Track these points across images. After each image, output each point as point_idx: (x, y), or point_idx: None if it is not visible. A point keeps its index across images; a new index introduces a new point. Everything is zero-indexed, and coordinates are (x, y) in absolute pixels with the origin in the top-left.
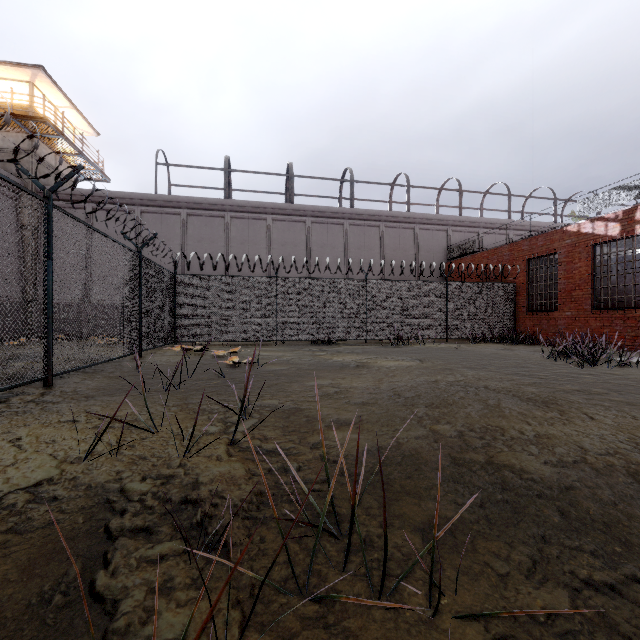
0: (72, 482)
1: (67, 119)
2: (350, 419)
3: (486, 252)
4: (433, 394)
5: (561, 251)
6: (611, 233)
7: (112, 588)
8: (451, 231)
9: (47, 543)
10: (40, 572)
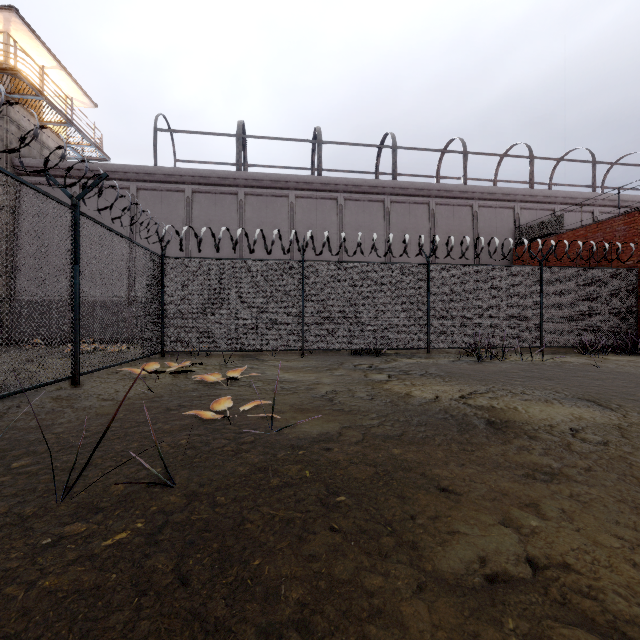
0: None
1: (49, 77)
2: None
3: (582, 229)
4: None
5: None
6: None
7: None
8: (519, 208)
9: None
10: None
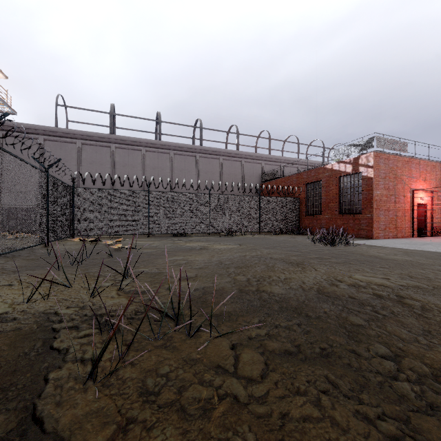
0: (23, 312)
1: None
2: (190, 275)
3: (284, 178)
4: (241, 262)
5: (323, 179)
6: (348, 170)
7: (62, 346)
8: (264, 164)
9: (19, 335)
10: (20, 345)
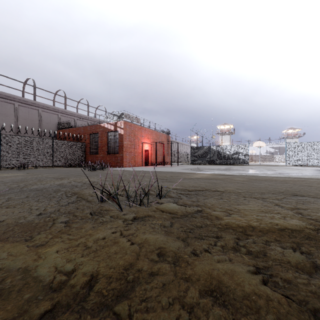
0: None
1: None
2: None
3: (75, 128)
4: (20, 180)
5: (99, 132)
6: (112, 129)
7: None
8: (60, 115)
9: None
10: None
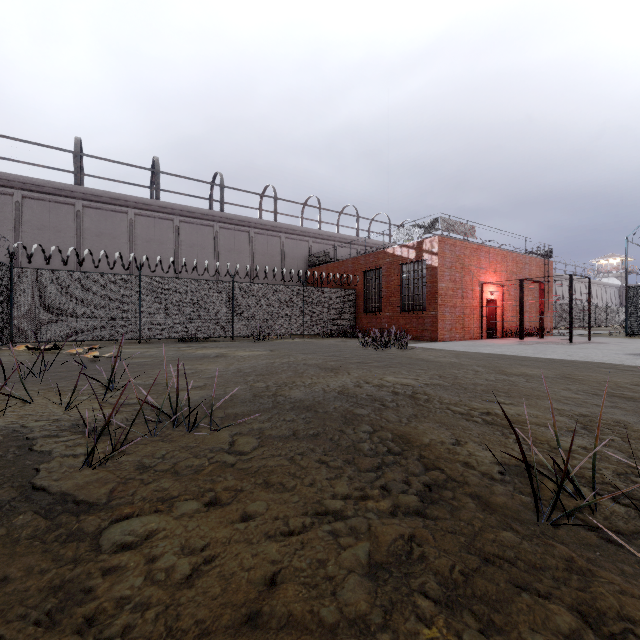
0: None
1: None
2: (198, 385)
3: (337, 263)
4: (265, 369)
5: (384, 267)
6: (411, 257)
7: (44, 447)
8: (312, 242)
9: None
10: None
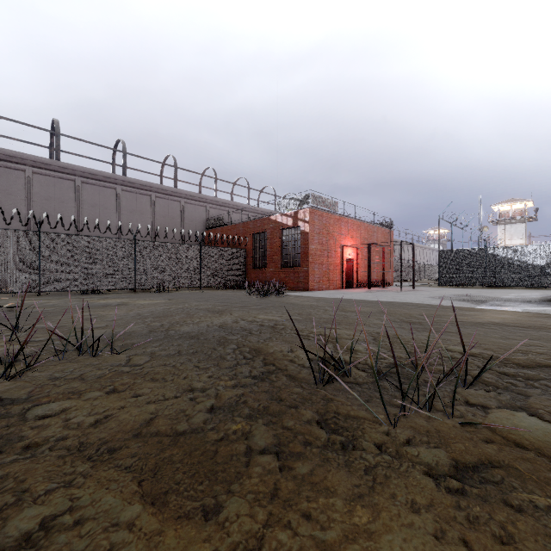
0: None
1: None
2: (100, 325)
3: (230, 226)
4: (162, 313)
5: (268, 231)
6: (289, 224)
7: None
8: (209, 207)
9: None
10: None
